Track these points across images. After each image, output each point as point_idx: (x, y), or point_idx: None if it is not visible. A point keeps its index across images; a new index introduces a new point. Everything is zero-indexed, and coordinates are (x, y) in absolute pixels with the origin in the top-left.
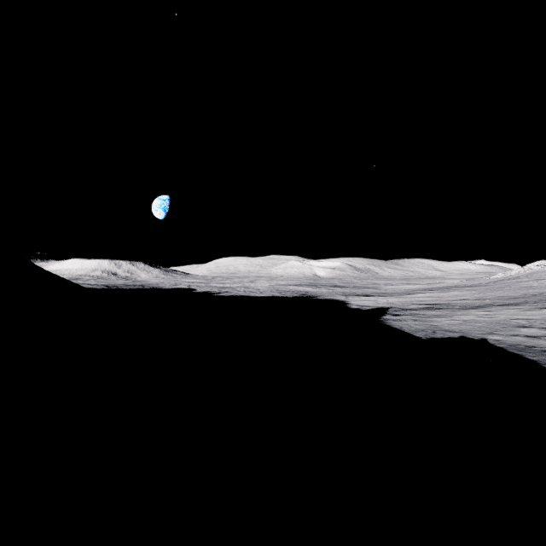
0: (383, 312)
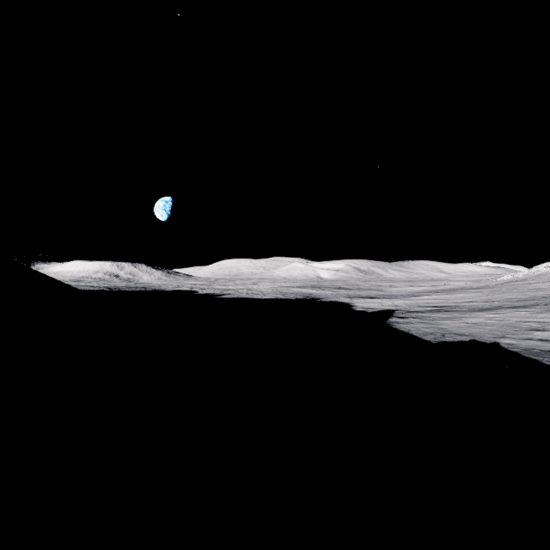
0: (389, 315)
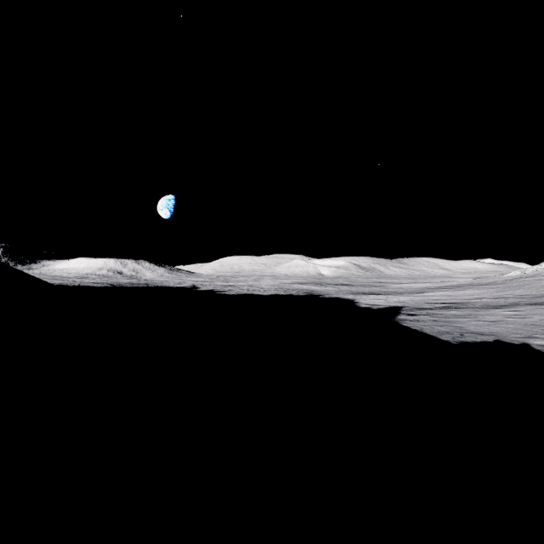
0: (396, 312)
